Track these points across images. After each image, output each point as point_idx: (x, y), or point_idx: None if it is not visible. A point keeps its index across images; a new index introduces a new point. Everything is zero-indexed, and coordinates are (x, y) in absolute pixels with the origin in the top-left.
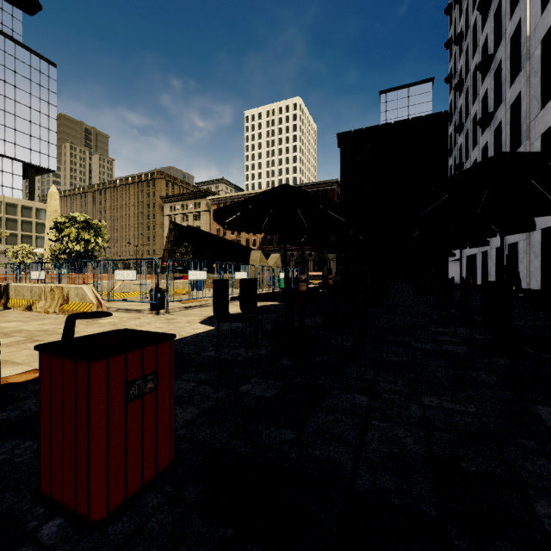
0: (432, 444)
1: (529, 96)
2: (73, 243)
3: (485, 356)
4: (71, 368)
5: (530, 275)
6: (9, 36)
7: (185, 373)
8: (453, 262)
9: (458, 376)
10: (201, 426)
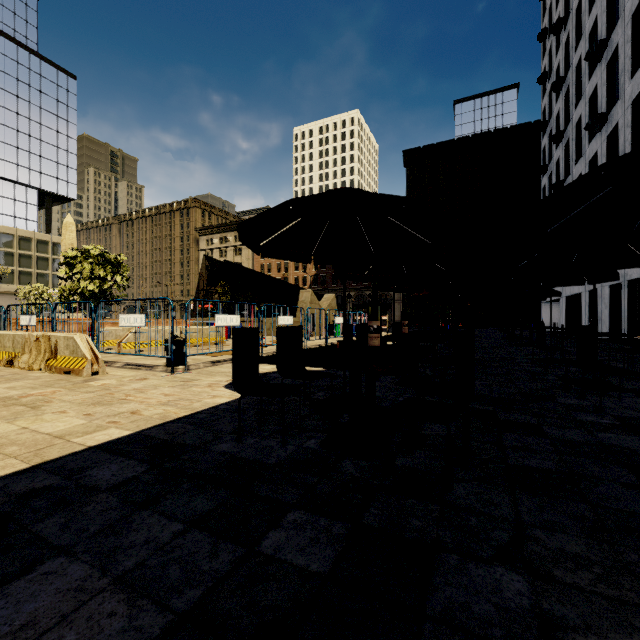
0: None
1: None
2: (86, 281)
3: None
4: None
5: None
6: (23, 44)
7: (172, 494)
8: (547, 303)
9: None
10: None
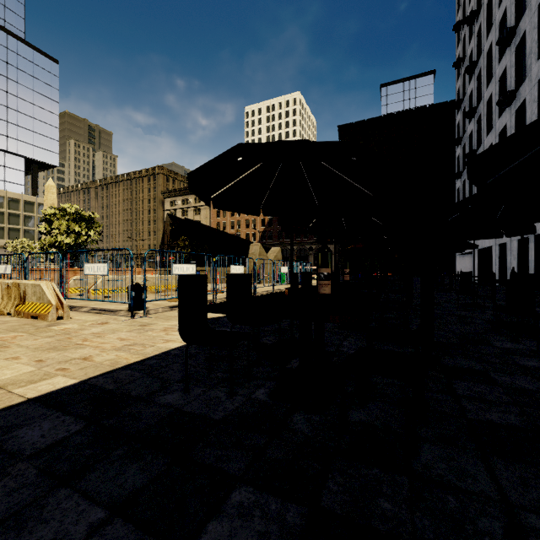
0: None
1: None
2: (63, 235)
3: None
4: None
5: None
6: (12, 33)
7: (101, 463)
8: (461, 255)
9: None
10: None
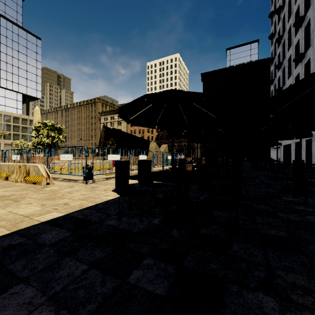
0: None
1: None
2: (45, 138)
3: None
4: None
5: None
6: (15, 23)
7: (83, 248)
8: (273, 149)
9: None
10: None
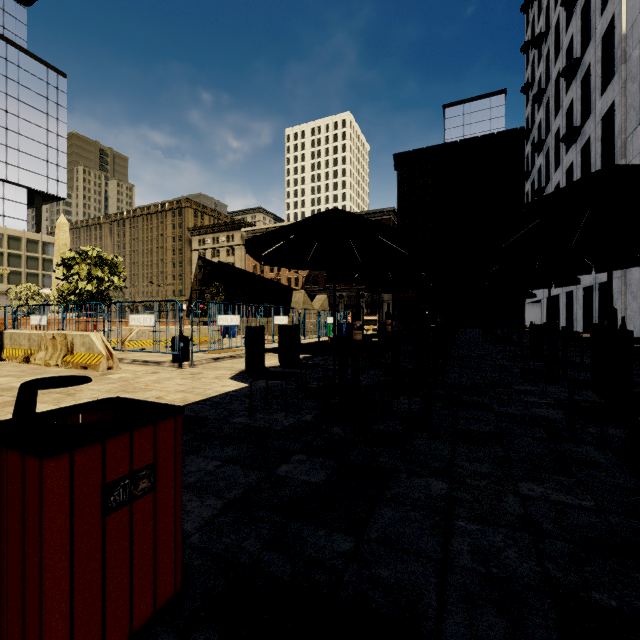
0: (545, 560)
1: (624, 107)
2: (84, 282)
3: (590, 424)
4: (17, 466)
5: (627, 319)
6: (12, 42)
7: (208, 447)
8: (530, 304)
9: (560, 452)
10: (224, 528)
